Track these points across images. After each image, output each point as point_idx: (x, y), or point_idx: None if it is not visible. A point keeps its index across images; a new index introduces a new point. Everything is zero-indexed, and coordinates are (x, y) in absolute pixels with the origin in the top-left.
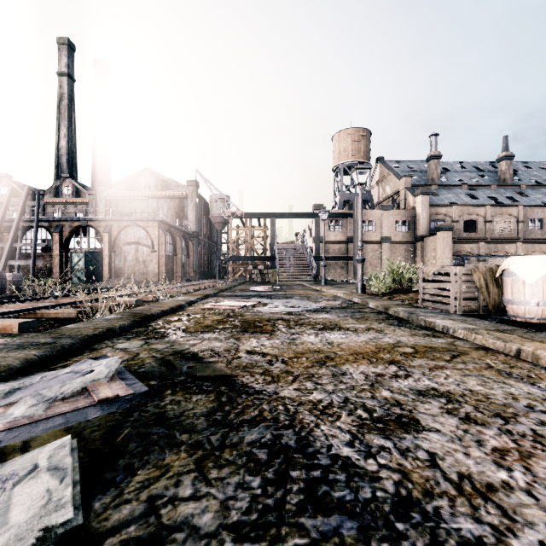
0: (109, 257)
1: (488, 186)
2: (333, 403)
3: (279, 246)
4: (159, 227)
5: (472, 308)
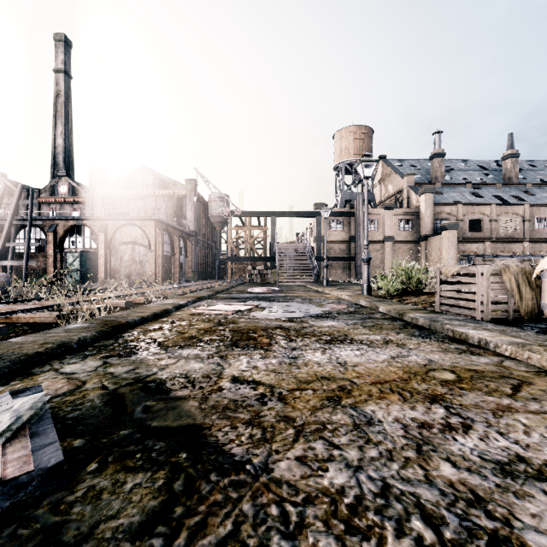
0: (105, 257)
1: (493, 184)
2: (364, 496)
3: (279, 246)
4: (156, 226)
5: (501, 314)
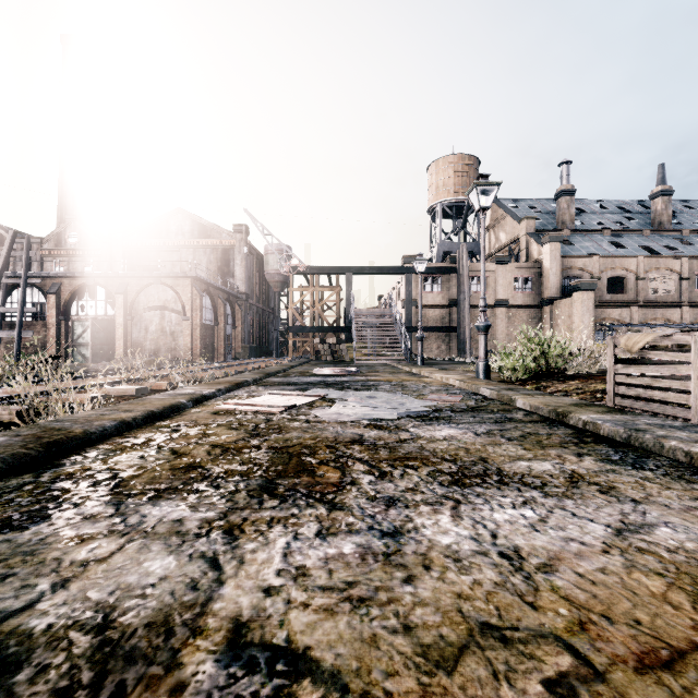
0: (124, 326)
1: (638, 231)
2: None
3: (356, 312)
4: (193, 286)
5: None
